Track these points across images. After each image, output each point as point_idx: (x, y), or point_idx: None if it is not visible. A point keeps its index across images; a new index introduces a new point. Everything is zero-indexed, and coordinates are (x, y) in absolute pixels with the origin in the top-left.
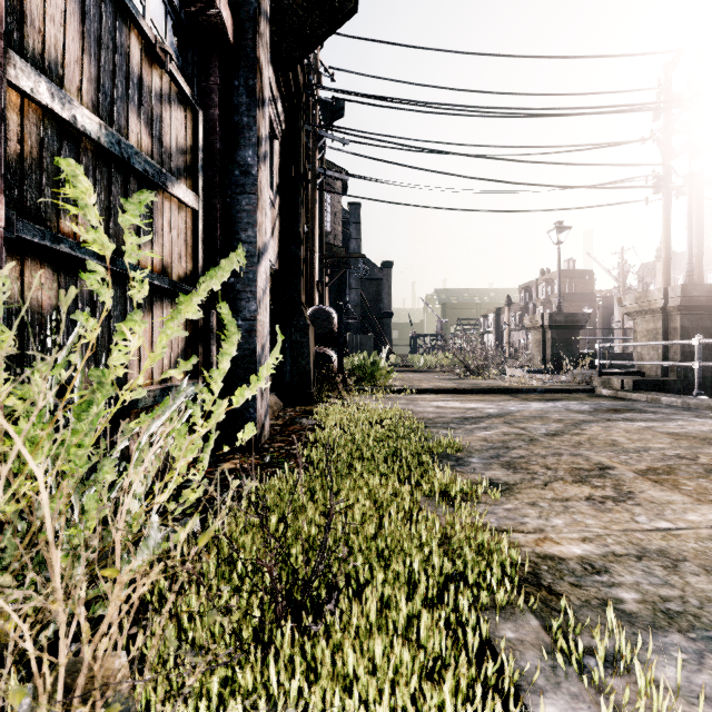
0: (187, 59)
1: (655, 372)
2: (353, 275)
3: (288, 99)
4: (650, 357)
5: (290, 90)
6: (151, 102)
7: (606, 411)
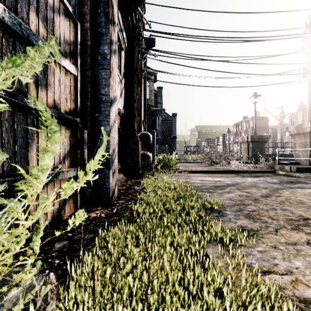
0: None
1: (305, 163)
2: (159, 119)
3: (128, 31)
4: (302, 156)
5: (129, 27)
6: (46, 10)
7: (287, 182)
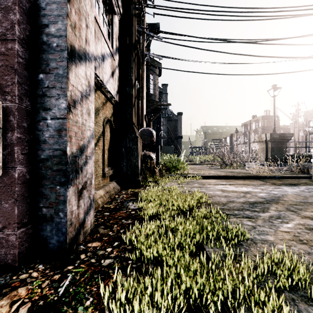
0: None
1: None
2: (164, 118)
3: None
4: None
5: None
6: None
7: None
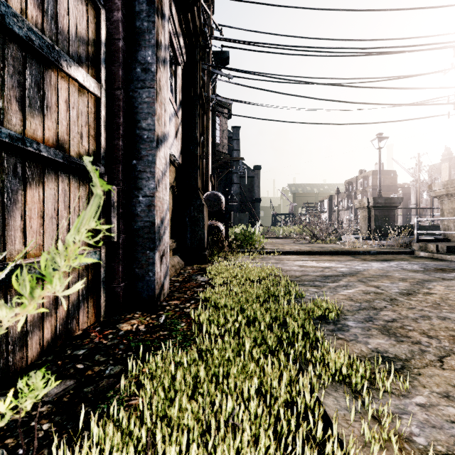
0: None
1: None
2: (235, 174)
3: (188, 37)
4: (454, 228)
5: (190, 30)
6: None
7: (435, 270)
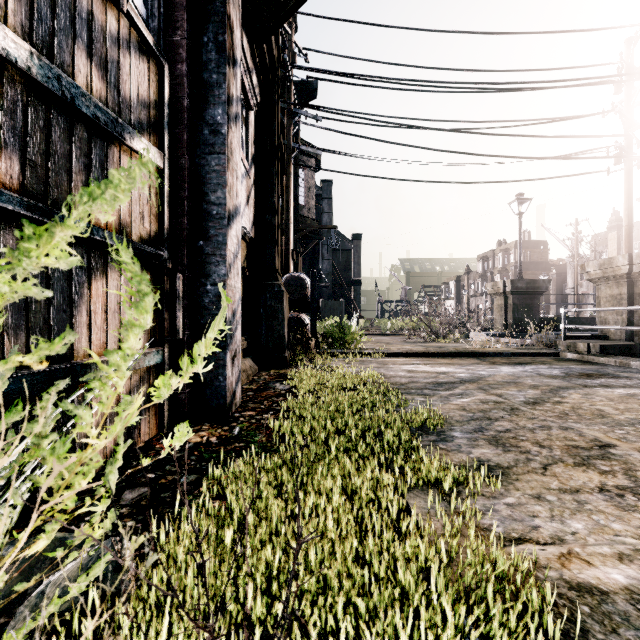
0: (152, 11)
1: (619, 336)
2: (325, 246)
3: (263, 72)
4: (614, 322)
5: (265, 63)
6: (106, 45)
7: (579, 376)
